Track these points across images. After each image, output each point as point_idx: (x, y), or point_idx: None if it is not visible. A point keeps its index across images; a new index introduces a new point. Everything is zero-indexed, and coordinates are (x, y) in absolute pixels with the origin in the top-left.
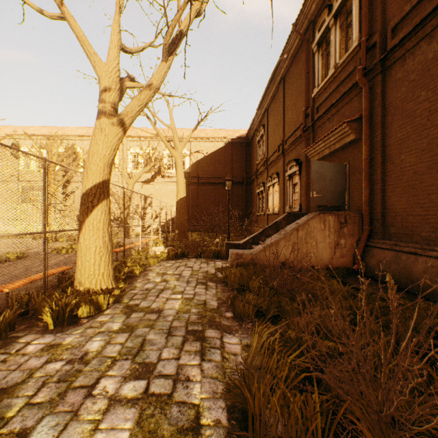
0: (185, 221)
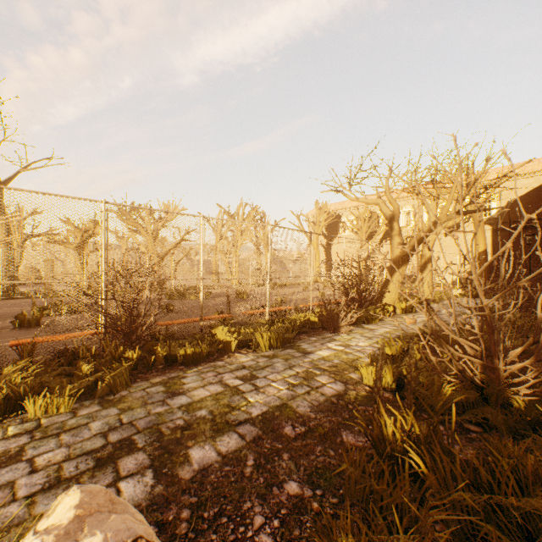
0: (485, 272)
